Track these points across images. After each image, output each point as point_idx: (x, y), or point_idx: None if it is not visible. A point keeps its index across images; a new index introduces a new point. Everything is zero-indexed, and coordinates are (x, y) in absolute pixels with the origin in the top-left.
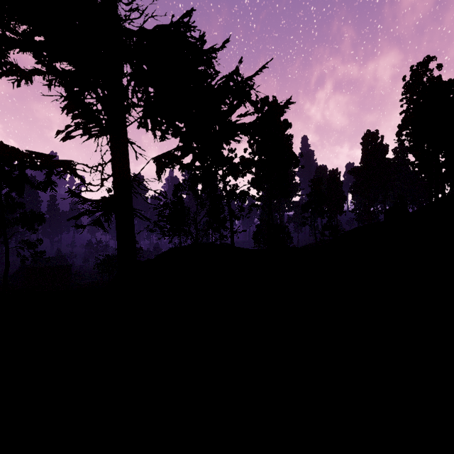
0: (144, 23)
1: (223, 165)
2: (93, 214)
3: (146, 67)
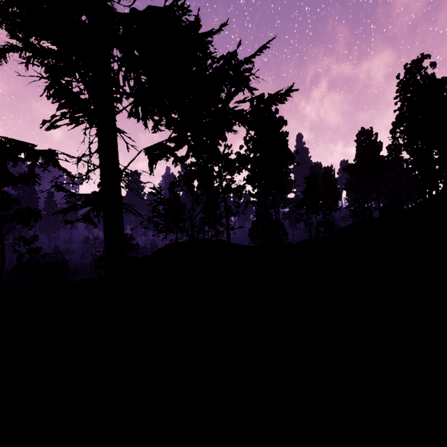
0: (134, 1)
1: (219, 161)
2: (80, 209)
3: (137, 51)
